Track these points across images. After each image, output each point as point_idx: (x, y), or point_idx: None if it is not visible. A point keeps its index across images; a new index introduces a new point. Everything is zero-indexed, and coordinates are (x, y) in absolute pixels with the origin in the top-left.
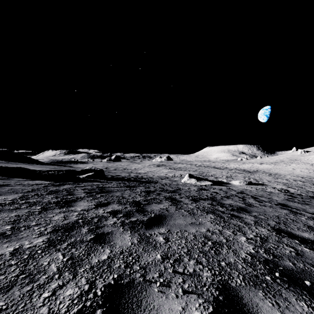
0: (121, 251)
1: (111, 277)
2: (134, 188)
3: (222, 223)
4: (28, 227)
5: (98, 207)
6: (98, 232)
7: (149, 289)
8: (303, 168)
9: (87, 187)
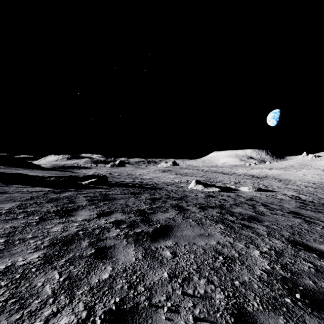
0: (124, 269)
1: (112, 301)
2: (139, 195)
3: (232, 234)
4: (23, 240)
5: (101, 217)
6: (100, 245)
7: (155, 316)
8: (315, 174)
9: (89, 194)
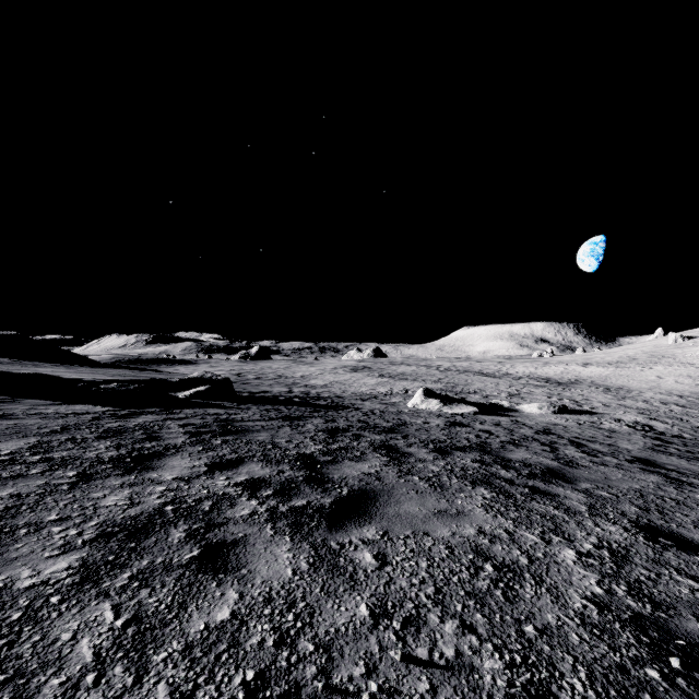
0: (267, 596)
1: (237, 679)
2: (301, 423)
3: (511, 511)
4: (38, 527)
5: (216, 472)
6: (212, 539)
7: None
8: (682, 375)
9: (192, 421)
